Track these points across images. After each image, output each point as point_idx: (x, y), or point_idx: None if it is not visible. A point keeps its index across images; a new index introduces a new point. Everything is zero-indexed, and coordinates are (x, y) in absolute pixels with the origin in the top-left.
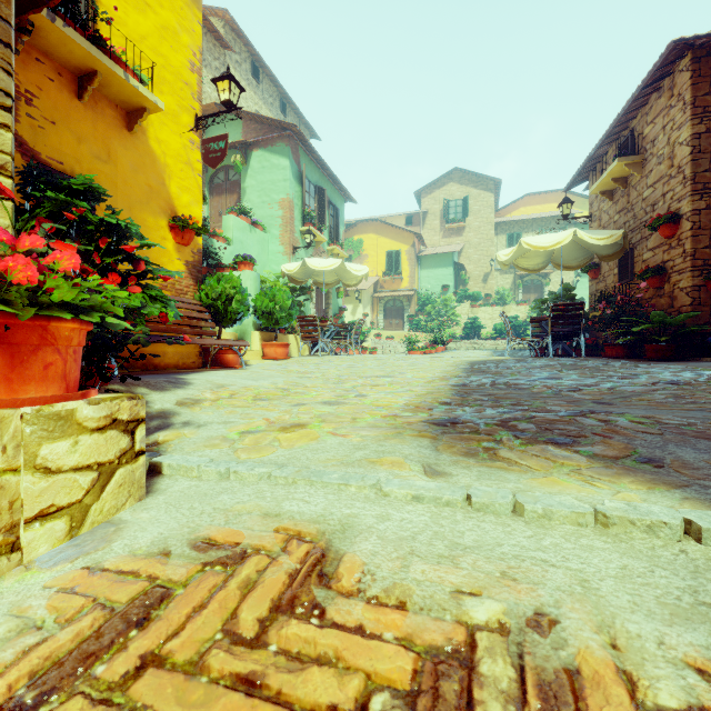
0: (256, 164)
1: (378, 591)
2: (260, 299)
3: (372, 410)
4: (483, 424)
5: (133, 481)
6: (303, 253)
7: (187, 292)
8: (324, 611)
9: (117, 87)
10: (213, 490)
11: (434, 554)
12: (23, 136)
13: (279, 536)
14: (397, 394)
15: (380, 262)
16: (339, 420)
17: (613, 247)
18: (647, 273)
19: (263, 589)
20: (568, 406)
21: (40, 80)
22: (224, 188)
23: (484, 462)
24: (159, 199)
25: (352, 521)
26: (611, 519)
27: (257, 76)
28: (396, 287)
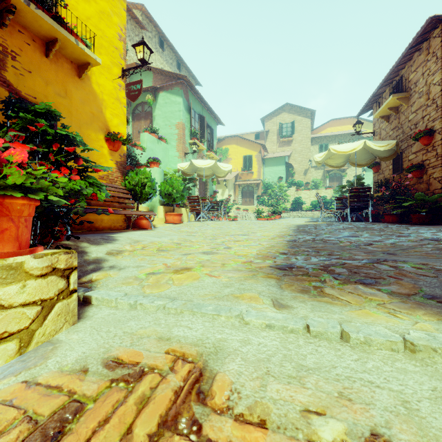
0: (161, 101)
1: (243, 409)
2: (163, 185)
3: (235, 258)
4: (311, 269)
5: (68, 311)
6: (191, 157)
7: (116, 181)
8: (201, 427)
9: (71, 49)
10: (125, 317)
11: (285, 375)
12: (10, 80)
13: (168, 356)
14: (251, 247)
15: (239, 162)
16: (213, 265)
17: (389, 151)
18: (411, 168)
19: (154, 405)
20: (366, 255)
21: (21, 44)
22: (142, 116)
23: (315, 297)
24: (98, 121)
25: (222, 344)
26: (418, 347)
27: (162, 46)
28: (249, 178)
